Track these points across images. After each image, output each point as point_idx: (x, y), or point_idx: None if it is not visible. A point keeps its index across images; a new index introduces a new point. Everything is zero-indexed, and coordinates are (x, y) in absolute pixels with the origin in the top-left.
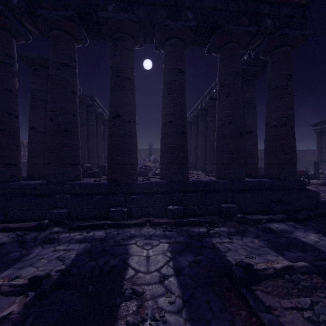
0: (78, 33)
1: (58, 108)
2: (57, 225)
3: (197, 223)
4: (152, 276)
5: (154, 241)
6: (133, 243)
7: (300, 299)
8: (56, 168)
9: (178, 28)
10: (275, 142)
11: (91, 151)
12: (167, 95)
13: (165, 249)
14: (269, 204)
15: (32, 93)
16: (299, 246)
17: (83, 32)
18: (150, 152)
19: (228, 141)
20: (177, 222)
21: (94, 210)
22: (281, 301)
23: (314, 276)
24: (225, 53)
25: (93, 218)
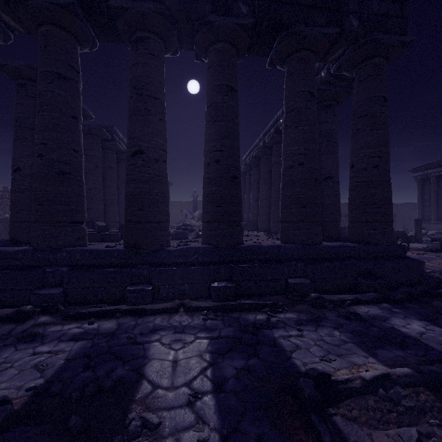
0: (82, 30)
1: (51, 140)
2: (46, 313)
3: (253, 308)
4: (177, 394)
5: (188, 336)
6: (156, 340)
7: (401, 431)
8: (47, 228)
9: (226, 26)
10: (364, 192)
11: (110, 204)
12: (212, 123)
13: (202, 349)
14: (355, 278)
15: (17, 119)
16: (398, 341)
17: (90, 30)
18: (195, 206)
19: (299, 189)
20: (224, 306)
21: (103, 290)
22: (373, 434)
23: (421, 390)
24: (295, 65)
25: (103, 302)
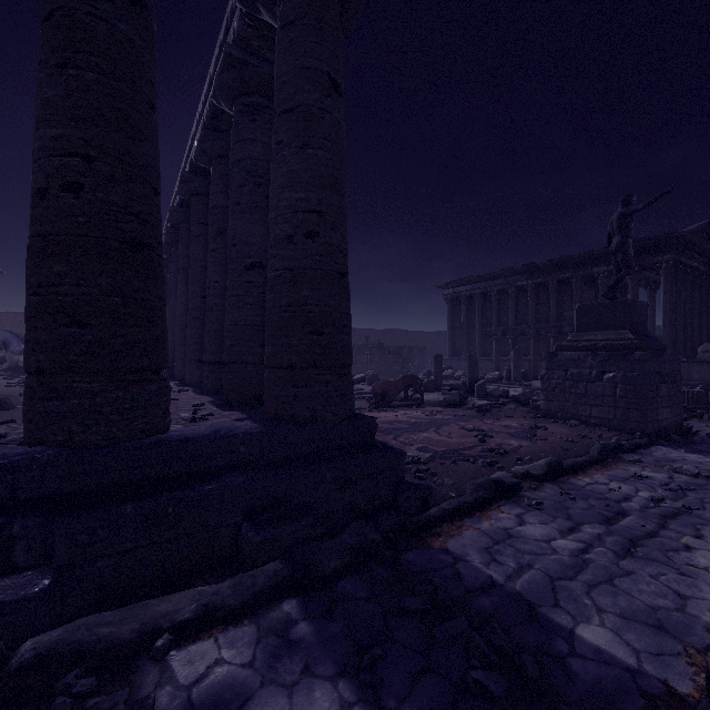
0: None
1: None
2: None
3: None
4: None
5: None
6: None
7: None
8: None
9: None
10: (287, 294)
11: None
12: None
13: None
14: (236, 525)
15: None
16: None
17: None
18: None
19: (61, 267)
20: None
21: None
22: None
23: None
24: None
25: None
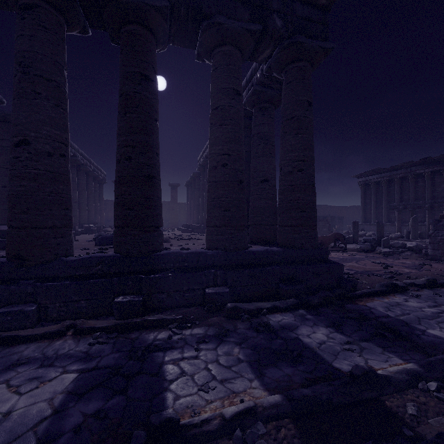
0: None
1: None
2: None
3: (159, 324)
4: None
5: (53, 371)
6: (5, 381)
7: None
8: None
9: (136, 6)
10: (290, 196)
11: None
12: (123, 115)
13: (60, 389)
14: (277, 284)
15: None
16: (294, 355)
17: None
18: None
19: (222, 192)
20: (124, 325)
21: None
22: None
23: (285, 423)
24: (219, 60)
25: None
